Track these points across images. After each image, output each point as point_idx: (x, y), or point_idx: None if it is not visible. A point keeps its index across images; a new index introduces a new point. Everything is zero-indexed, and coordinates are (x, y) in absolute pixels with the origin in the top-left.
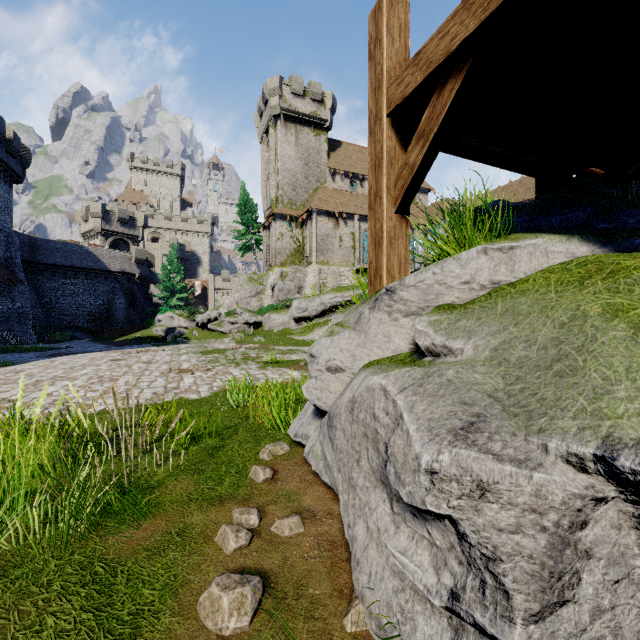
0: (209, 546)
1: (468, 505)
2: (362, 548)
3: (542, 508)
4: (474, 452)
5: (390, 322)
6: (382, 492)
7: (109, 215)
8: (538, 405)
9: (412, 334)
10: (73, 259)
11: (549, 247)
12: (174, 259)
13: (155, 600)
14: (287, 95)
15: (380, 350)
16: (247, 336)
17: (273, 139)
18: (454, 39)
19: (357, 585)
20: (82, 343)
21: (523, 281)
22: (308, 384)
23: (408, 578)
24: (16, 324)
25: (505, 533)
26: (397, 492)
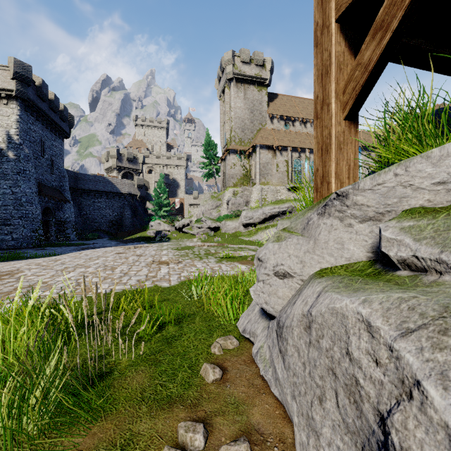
0: None
1: None
2: None
3: None
4: None
5: (342, 228)
6: None
7: (121, 156)
8: None
9: (370, 241)
10: (99, 186)
11: None
12: (161, 184)
13: None
14: (238, 63)
15: (332, 257)
16: (209, 237)
17: (228, 96)
18: None
19: None
20: (103, 240)
21: None
22: (256, 287)
23: None
24: (65, 228)
25: None
26: None
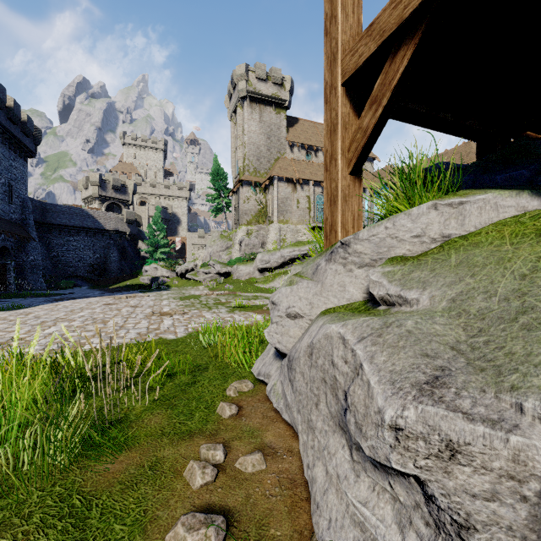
0: (178, 481)
1: (437, 466)
2: (321, 491)
3: (521, 475)
4: (442, 409)
5: (345, 273)
6: (341, 438)
7: (105, 183)
8: (507, 360)
9: (366, 284)
10: (76, 220)
11: (499, 202)
12: (158, 219)
13: (125, 536)
14: (252, 80)
15: (336, 298)
16: (218, 284)
17: (240, 117)
18: (407, 7)
19: (317, 529)
20: (82, 290)
21: (475, 234)
22: (270, 329)
23: (369, 530)
24: (29, 274)
25: (479, 500)
26: (357, 442)
